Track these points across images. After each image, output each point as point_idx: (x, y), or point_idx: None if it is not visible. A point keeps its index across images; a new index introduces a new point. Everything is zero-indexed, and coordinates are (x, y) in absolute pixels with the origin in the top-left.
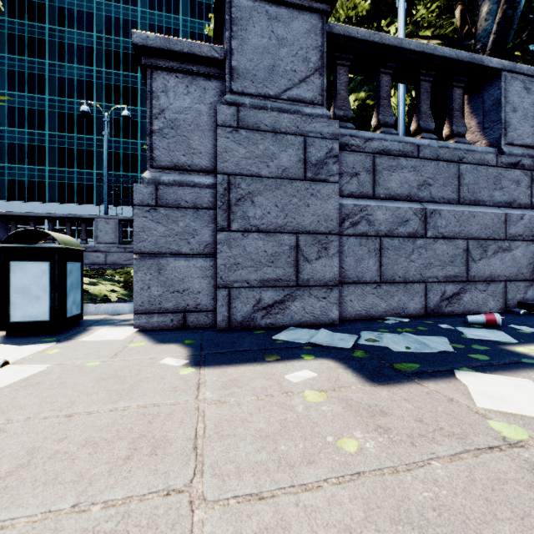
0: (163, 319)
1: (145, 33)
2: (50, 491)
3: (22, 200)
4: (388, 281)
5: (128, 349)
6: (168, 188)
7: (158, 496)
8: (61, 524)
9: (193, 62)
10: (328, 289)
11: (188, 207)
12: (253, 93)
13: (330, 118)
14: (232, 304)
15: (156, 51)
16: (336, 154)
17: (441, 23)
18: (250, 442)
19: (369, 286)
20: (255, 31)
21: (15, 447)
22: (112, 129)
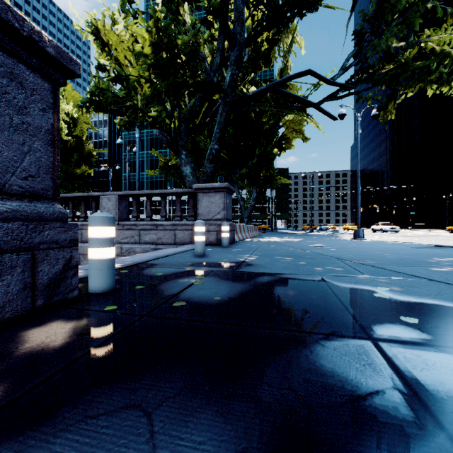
0: None
1: None
2: None
3: None
4: None
5: None
6: None
7: None
8: None
9: None
10: None
11: None
12: None
13: None
14: None
15: None
16: None
17: None
18: None
19: None
20: None
21: None
22: None
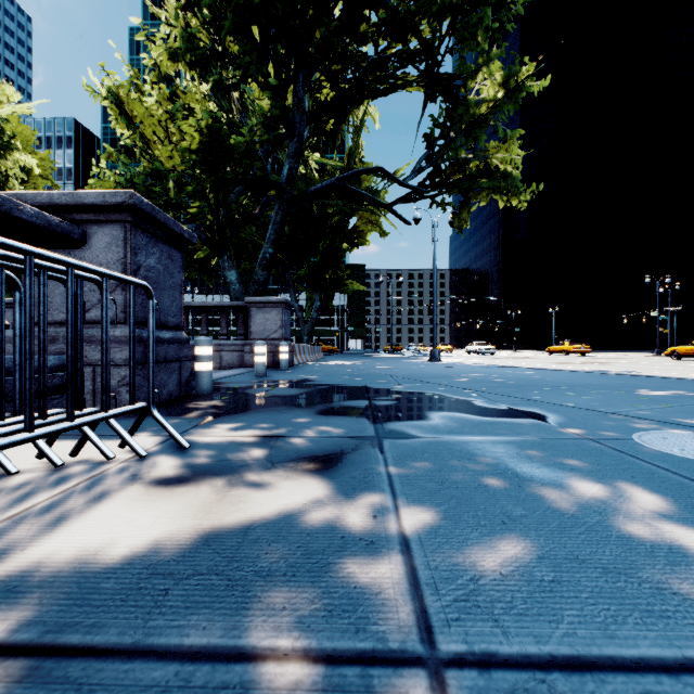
0: None
1: None
2: None
3: None
4: None
5: None
6: None
7: None
8: None
9: None
10: None
11: None
12: None
13: None
14: None
15: None
16: None
17: None
18: None
19: None
20: None
21: None
22: None
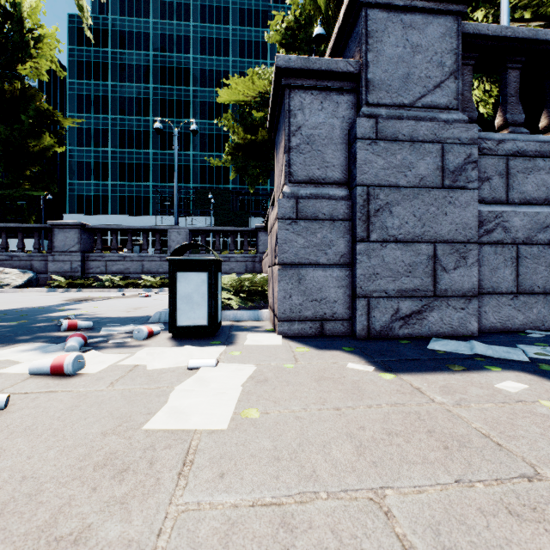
0: (303, 327)
1: (287, 56)
2: (417, 469)
3: (88, 213)
4: (526, 292)
5: (298, 353)
6: (307, 202)
7: (523, 481)
8: (467, 494)
9: (329, 78)
10: (466, 299)
11: (325, 219)
12: (387, 103)
13: (467, 122)
14: (371, 314)
15: (296, 71)
16: (475, 160)
17: (539, 1)
18: (548, 444)
19: (504, 297)
20: (390, 41)
21: (331, 431)
22: (166, 143)
